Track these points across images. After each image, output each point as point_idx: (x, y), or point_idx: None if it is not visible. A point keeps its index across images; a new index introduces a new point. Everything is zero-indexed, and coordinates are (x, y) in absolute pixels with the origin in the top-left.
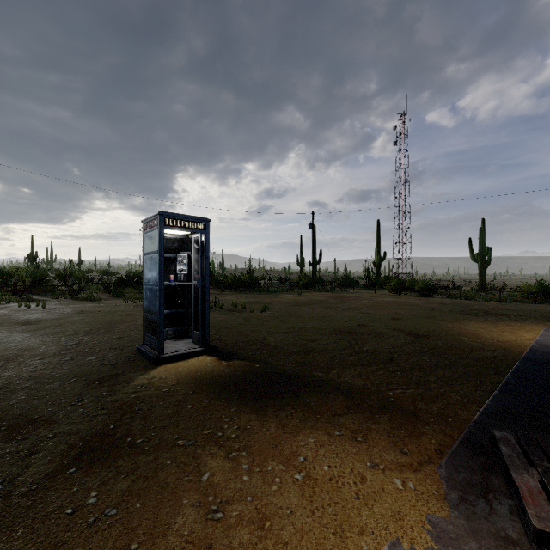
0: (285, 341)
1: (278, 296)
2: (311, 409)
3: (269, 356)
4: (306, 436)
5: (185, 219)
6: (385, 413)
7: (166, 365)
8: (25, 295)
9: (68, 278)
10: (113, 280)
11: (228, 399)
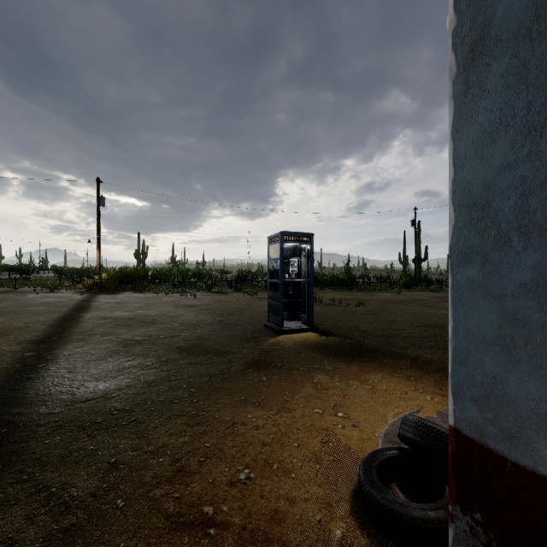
0: (374, 328)
1: (374, 294)
2: (383, 364)
3: (358, 336)
4: (376, 374)
5: (296, 235)
6: (439, 373)
7: (285, 335)
8: (178, 288)
9: (201, 276)
10: (229, 278)
11: (327, 355)
